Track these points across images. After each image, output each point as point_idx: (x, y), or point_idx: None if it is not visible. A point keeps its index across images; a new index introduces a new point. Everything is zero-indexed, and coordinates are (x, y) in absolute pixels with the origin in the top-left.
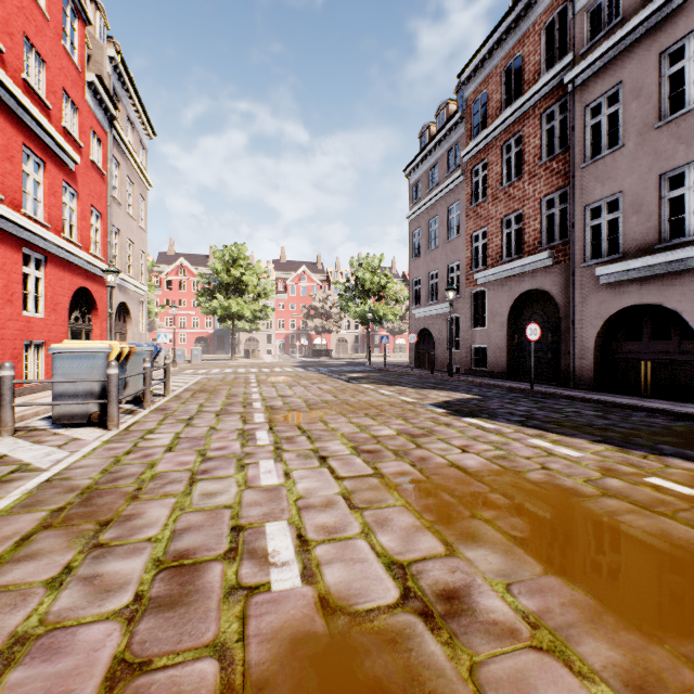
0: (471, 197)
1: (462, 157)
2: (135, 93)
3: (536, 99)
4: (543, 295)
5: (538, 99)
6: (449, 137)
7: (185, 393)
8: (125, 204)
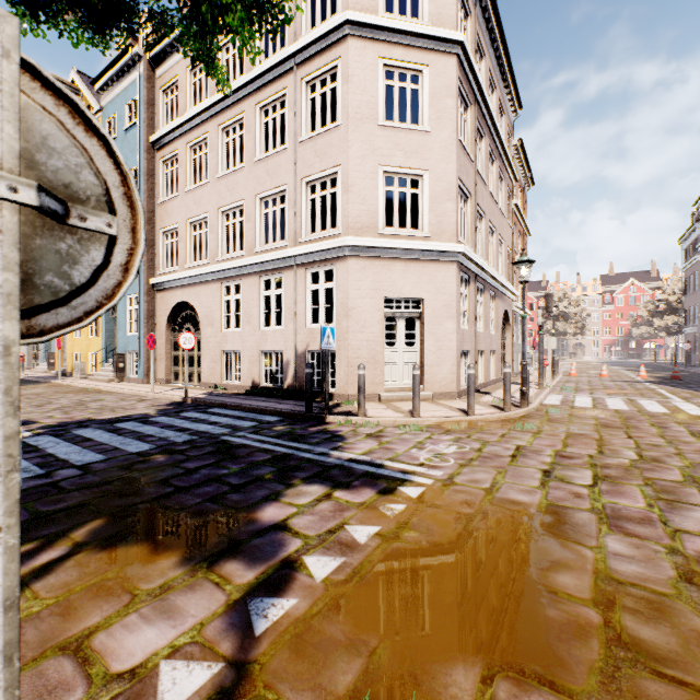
0: None
1: (696, 249)
2: None
3: None
4: None
5: None
6: (694, 232)
7: None
8: None
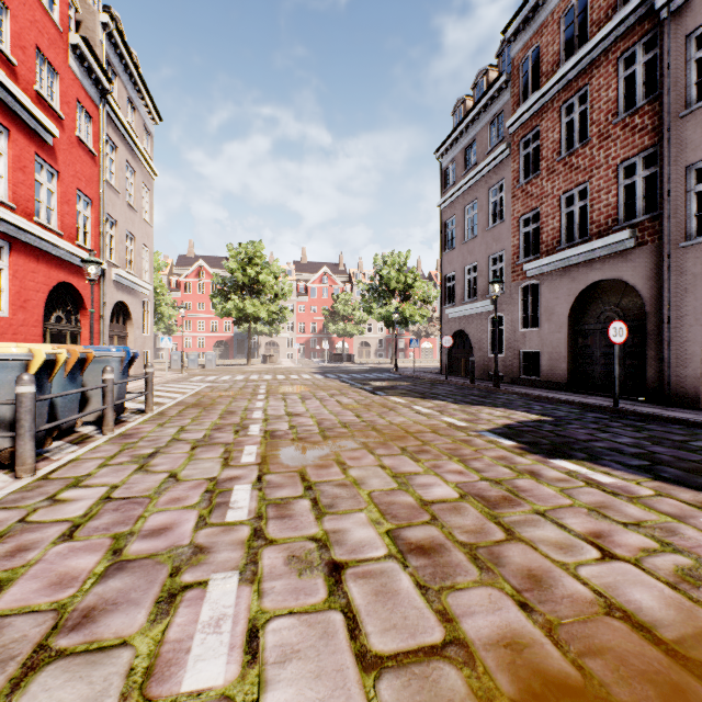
0: (518, 174)
1: (507, 128)
2: (135, 69)
3: (610, 40)
4: (619, 287)
5: (613, 40)
6: (490, 107)
7: (174, 408)
8: (123, 192)
